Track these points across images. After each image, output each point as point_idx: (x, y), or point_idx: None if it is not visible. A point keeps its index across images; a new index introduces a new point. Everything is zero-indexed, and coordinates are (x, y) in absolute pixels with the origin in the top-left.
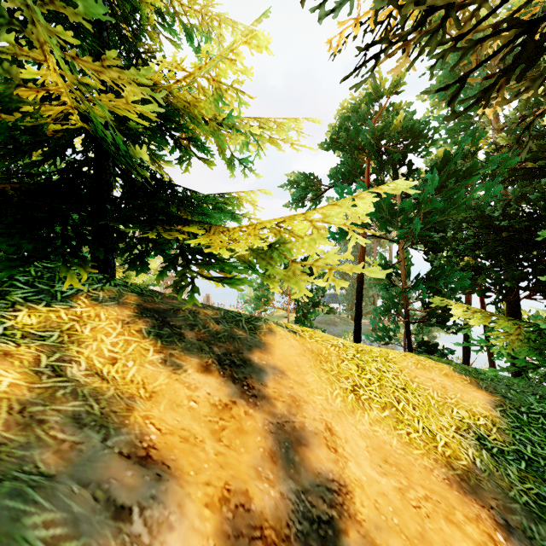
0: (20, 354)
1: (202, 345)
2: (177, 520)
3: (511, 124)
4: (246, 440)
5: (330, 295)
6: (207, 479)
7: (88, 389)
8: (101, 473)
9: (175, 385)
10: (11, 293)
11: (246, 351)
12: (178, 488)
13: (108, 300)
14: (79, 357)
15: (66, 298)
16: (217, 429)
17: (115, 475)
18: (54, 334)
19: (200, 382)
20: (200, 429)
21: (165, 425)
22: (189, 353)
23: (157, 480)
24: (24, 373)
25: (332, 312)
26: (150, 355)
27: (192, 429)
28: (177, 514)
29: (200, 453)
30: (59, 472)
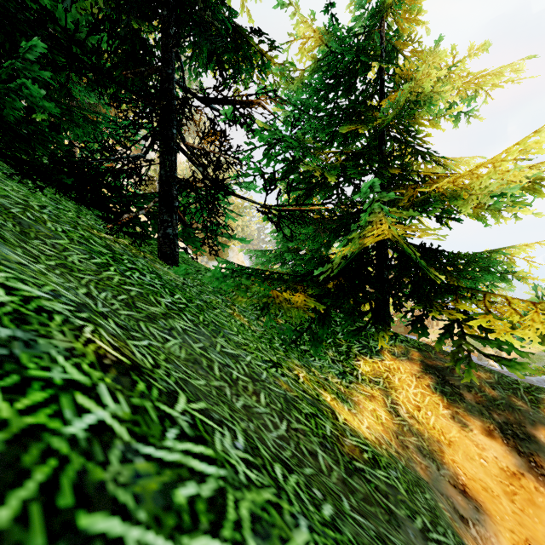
0: (377, 396)
1: (481, 409)
2: (496, 543)
3: None
4: (538, 513)
5: None
6: (510, 528)
7: (414, 429)
8: (445, 491)
9: (465, 440)
10: (352, 347)
11: (528, 426)
12: (491, 523)
13: (401, 355)
14: (399, 401)
15: (377, 352)
16: (509, 491)
17: (452, 495)
18: (380, 380)
19: (485, 444)
20: (493, 485)
21: (466, 471)
22: (471, 414)
23: (476, 510)
24: (385, 411)
25: None
26: (441, 409)
27: (487, 482)
28: (495, 539)
29: (499, 505)
30: (427, 481)
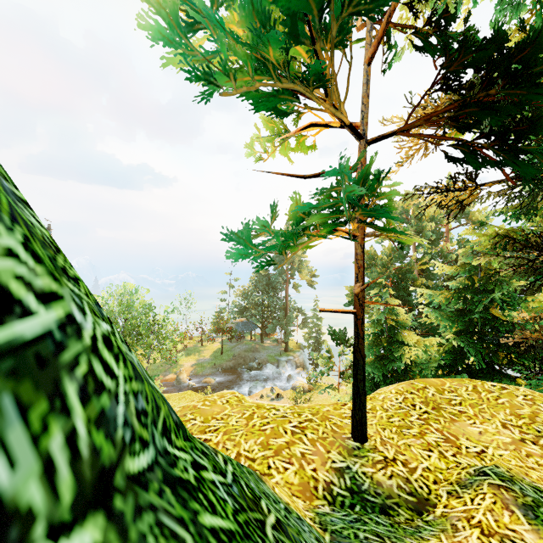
0: None
1: None
2: None
3: (439, 277)
4: None
5: (242, 323)
6: None
7: None
8: None
9: None
10: None
11: None
12: None
13: None
14: None
15: None
16: None
17: None
18: None
19: None
20: None
21: None
22: None
23: None
24: None
25: (242, 338)
26: None
27: None
28: None
29: None
30: None
